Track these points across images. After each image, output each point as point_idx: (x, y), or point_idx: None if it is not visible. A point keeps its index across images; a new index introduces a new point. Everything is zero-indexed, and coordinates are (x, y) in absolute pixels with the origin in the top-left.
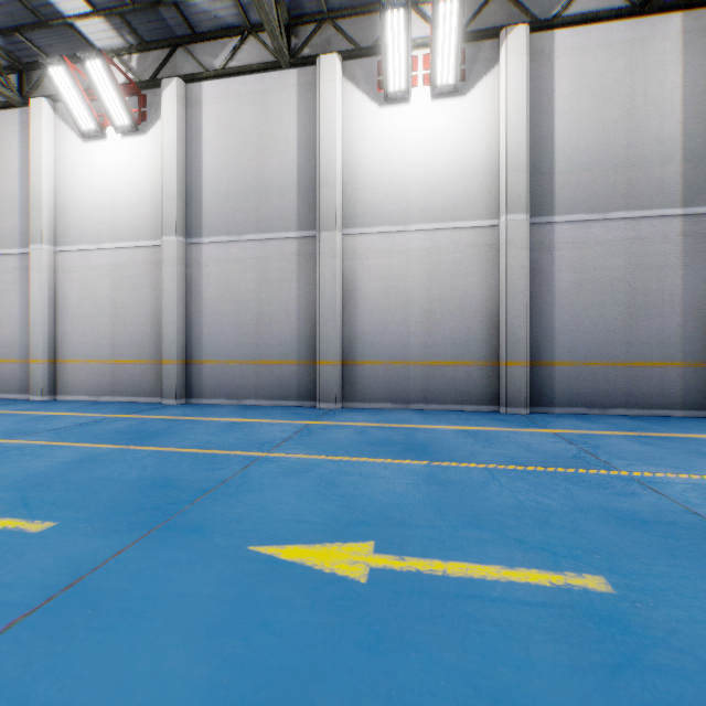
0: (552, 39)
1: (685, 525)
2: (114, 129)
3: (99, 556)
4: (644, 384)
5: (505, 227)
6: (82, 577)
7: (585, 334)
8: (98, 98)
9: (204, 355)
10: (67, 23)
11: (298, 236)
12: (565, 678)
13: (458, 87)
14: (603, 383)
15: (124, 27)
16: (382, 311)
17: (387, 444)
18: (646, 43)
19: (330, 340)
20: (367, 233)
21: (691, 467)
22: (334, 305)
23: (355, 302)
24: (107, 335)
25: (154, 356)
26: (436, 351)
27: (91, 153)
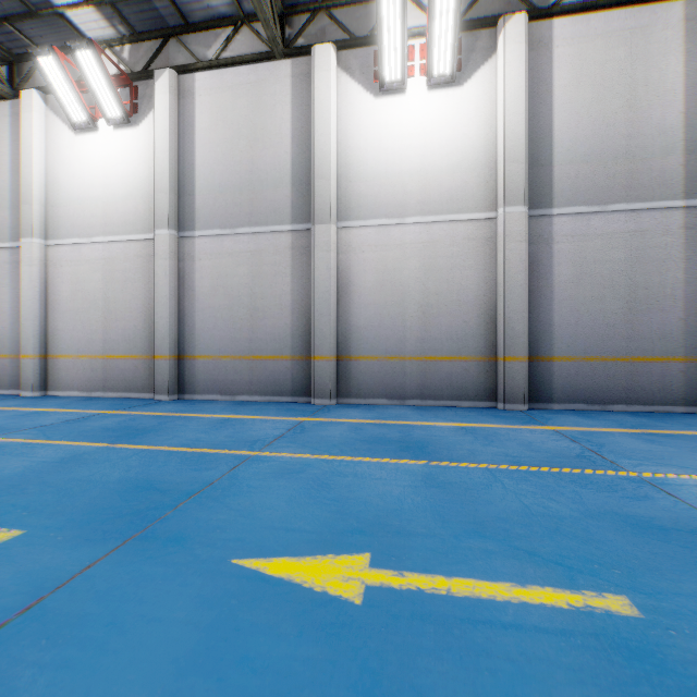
0: (550, 28)
1: None
2: (105, 121)
3: (66, 571)
4: (645, 380)
5: (503, 220)
6: (43, 597)
7: (584, 329)
8: (89, 89)
9: (197, 350)
10: (58, 13)
11: (292, 229)
12: None
13: (455, 77)
14: (603, 378)
15: (115, 17)
16: (377, 305)
17: (383, 442)
18: (647, 32)
19: (324, 335)
20: (363, 226)
21: None
22: (329, 299)
23: (350, 296)
24: (99, 330)
25: (147, 351)
26: (432, 346)
27: (82, 146)
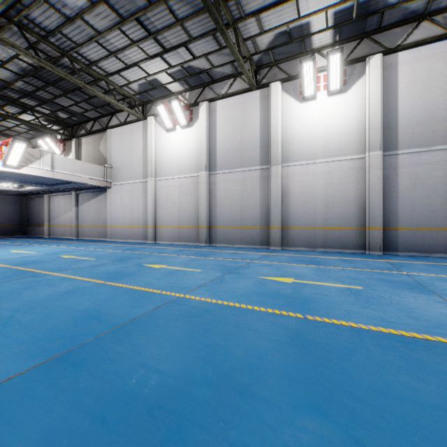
0: (396, 57)
1: (408, 283)
2: (179, 126)
3: (220, 275)
4: None
5: (368, 159)
6: (219, 277)
7: (417, 213)
8: (175, 115)
9: (217, 224)
10: (163, 86)
11: (260, 168)
12: (336, 294)
13: (342, 90)
14: (428, 239)
15: (184, 83)
16: (301, 203)
17: (302, 261)
18: None
19: (276, 217)
20: (294, 165)
21: (442, 273)
22: (278, 200)
23: (288, 199)
24: (176, 216)
25: (196, 225)
26: (330, 222)
27: (169, 137)
